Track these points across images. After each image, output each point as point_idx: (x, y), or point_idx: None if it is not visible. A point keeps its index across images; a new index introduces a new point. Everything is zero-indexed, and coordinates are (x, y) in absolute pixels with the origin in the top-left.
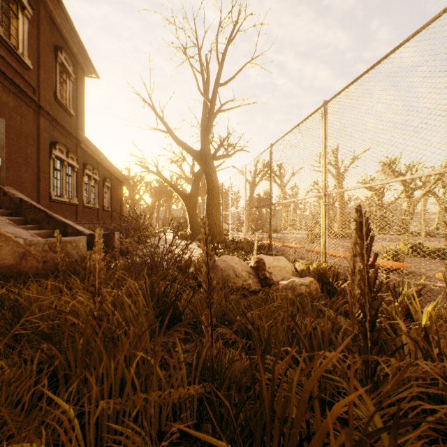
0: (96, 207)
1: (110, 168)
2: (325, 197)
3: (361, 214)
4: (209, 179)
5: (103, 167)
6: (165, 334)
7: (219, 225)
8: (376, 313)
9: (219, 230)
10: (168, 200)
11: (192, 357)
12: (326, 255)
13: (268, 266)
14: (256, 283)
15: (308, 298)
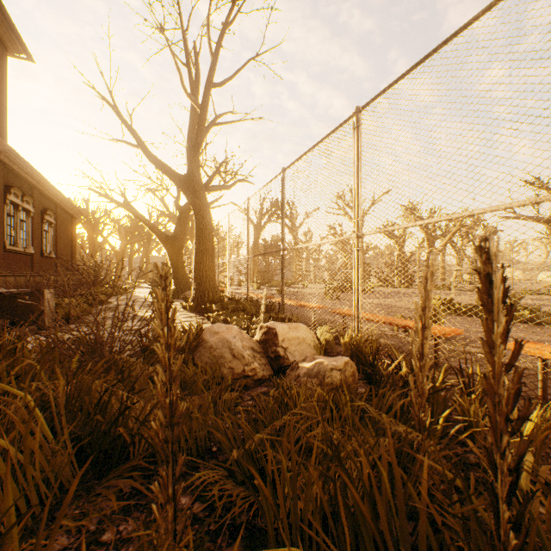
0: (29, 251)
1: (54, 196)
2: (358, 239)
3: (490, 257)
4: (200, 215)
5: (41, 194)
6: (89, 494)
7: (213, 278)
8: (518, 465)
9: (213, 284)
10: (146, 244)
11: None
12: (360, 319)
13: (282, 339)
14: (265, 366)
15: (346, 394)
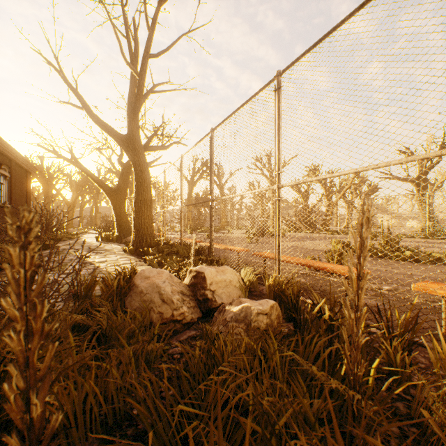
0: None
1: (8, 152)
2: (279, 190)
3: None
4: (139, 170)
5: None
6: None
7: (151, 225)
8: None
9: (151, 230)
10: (95, 196)
11: None
12: (280, 262)
13: (210, 282)
14: (193, 309)
15: (274, 342)
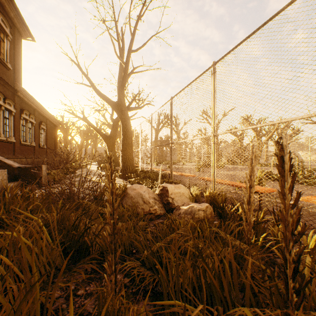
0: (33, 144)
1: (45, 114)
2: (214, 137)
3: (283, 147)
4: (124, 124)
5: (39, 113)
6: (70, 271)
7: (132, 159)
8: (298, 259)
9: (132, 163)
10: (94, 140)
11: (94, 304)
12: (215, 182)
13: (171, 193)
14: (161, 208)
15: (207, 223)
